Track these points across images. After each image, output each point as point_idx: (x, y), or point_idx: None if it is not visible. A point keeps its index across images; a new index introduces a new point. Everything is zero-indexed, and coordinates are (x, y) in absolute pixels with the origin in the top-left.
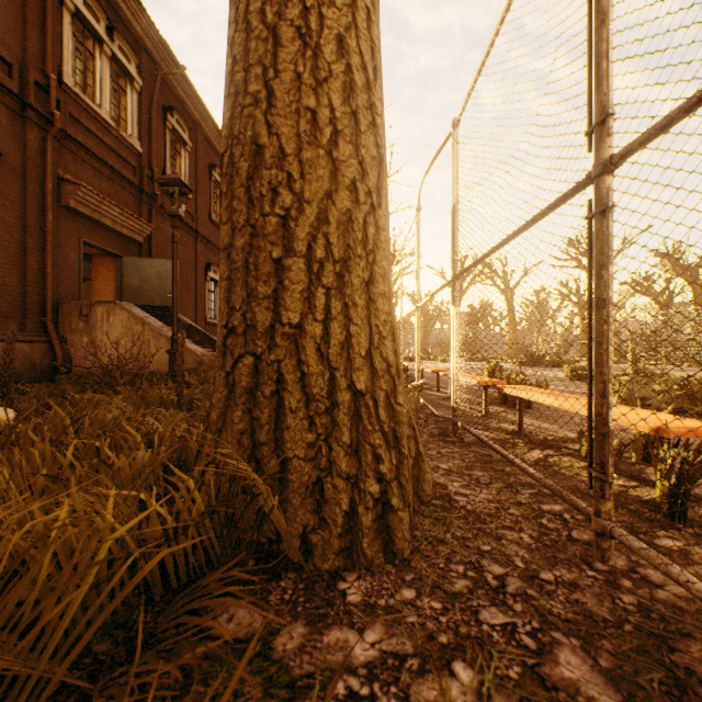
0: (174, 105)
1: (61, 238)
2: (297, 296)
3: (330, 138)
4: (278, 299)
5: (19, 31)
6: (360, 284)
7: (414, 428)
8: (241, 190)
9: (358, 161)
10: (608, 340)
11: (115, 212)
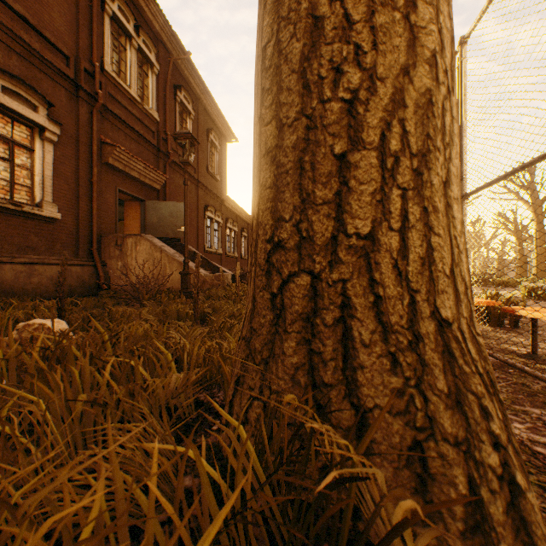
0: (182, 84)
1: (103, 187)
2: (367, 199)
3: None
4: (340, 205)
5: (74, 32)
6: (438, 184)
7: None
8: (292, 77)
9: (437, 29)
10: None
11: (140, 166)
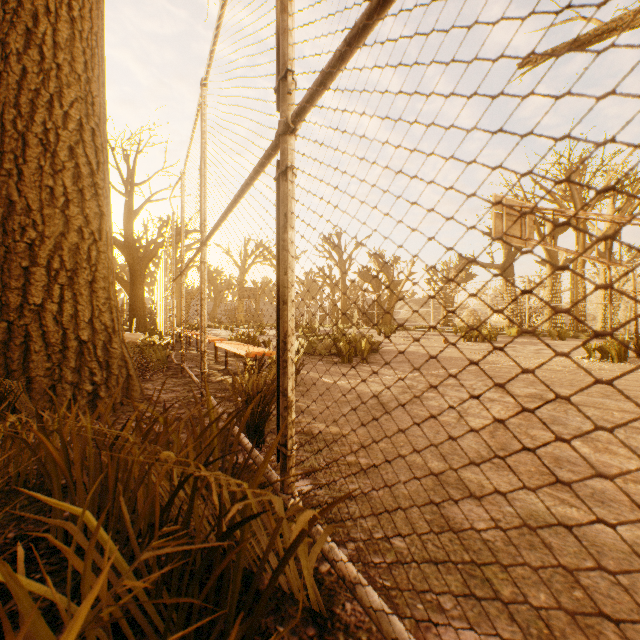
0: None
1: None
2: (41, 289)
3: (64, 203)
4: (27, 290)
5: None
6: (86, 283)
7: (126, 362)
8: None
9: (84, 216)
10: (203, 315)
11: None
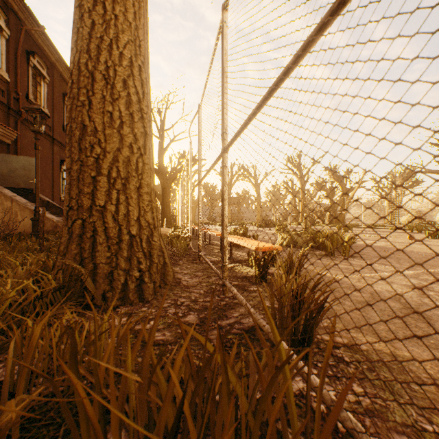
0: (36, 50)
1: None
2: (103, 193)
3: (119, 125)
4: (94, 195)
5: None
6: (134, 188)
7: (163, 252)
8: (76, 144)
9: (133, 135)
10: (224, 213)
11: None
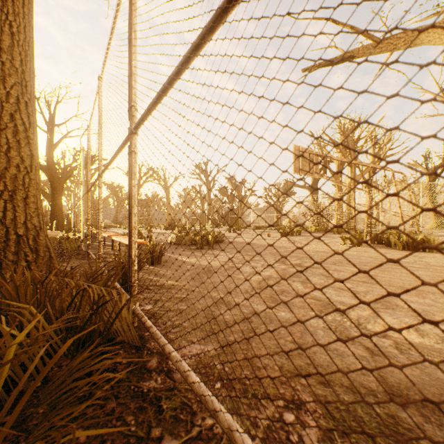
0: None
1: None
2: None
3: (7, 149)
4: None
5: None
6: (22, 199)
7: (49, 248)
8: None
9: (20, 157)
10: (99, 219)
11: None
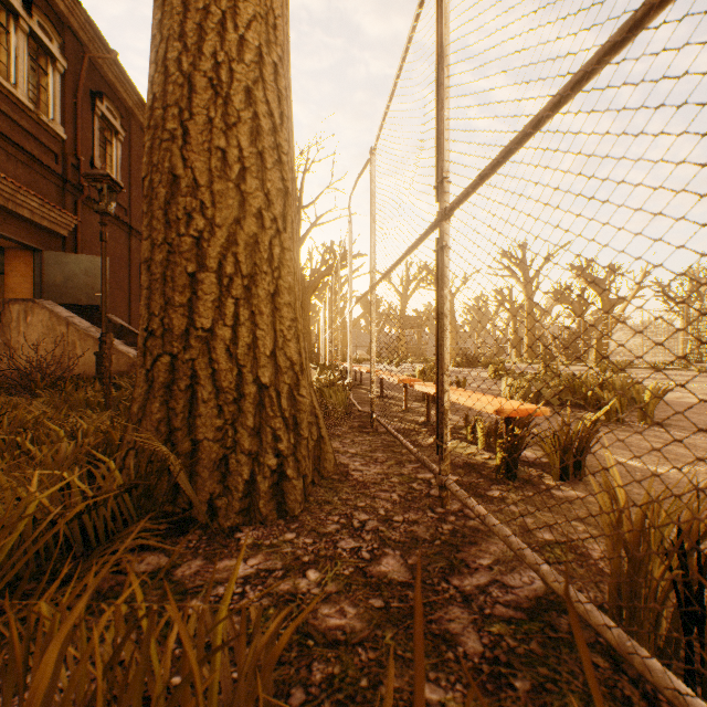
0: (105, 91)
1: None
2: (210, 305)
3: (239, 174)
4: (192, 308)
5: None
6: (266, 296)
7: (317, 416)
8: (160, 212)
9: (264, 193)
10: (444, 343)
11: (34, 202)
